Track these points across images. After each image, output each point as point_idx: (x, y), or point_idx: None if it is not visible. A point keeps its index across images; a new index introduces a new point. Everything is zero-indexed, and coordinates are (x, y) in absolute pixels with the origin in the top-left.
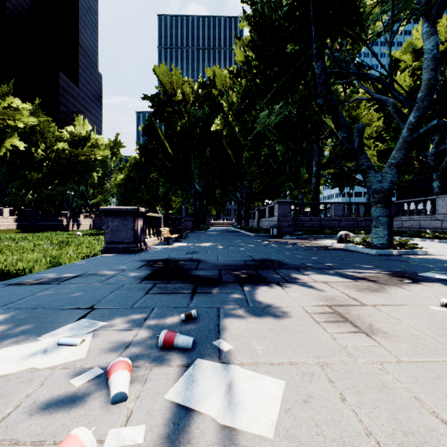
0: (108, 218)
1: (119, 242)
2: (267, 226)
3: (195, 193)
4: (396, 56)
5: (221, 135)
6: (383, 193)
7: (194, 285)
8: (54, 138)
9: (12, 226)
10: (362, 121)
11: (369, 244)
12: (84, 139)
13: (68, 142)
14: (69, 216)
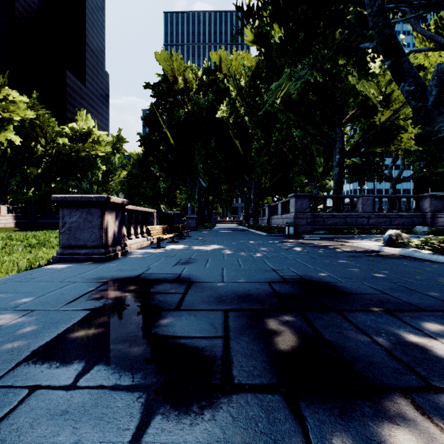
0: (64, 212)
1: (80, 246)
2: (279, 224)
3: (200, 188)
4: None
5: (228, 124)
6: None
7: (141, 409)
8: (55, 133)
9: (10, 224)
10: (397, 97)
11: None
12: (86, 134)
13: (69, 138)
14: None
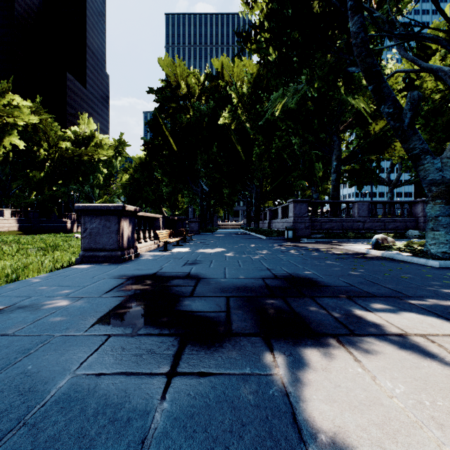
0: (86, 219)
1: (100, 249)
2: (279, 228)
3: (202, 192)
4: None
5: (229, 130)
6: (445, 184)
7: (178, 342)
8: (58, 137)
9: (13, 228)
10: None
11: (423, 252)
12: (88, 138)
13: (72, 141)
14: (73, 218)
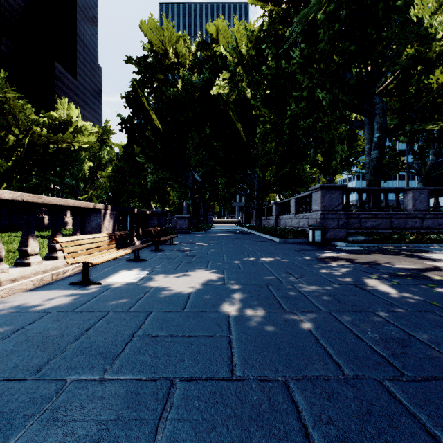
0: None
1: None
2: (293, 226)
3: (193, 182)
4: None
5: (227, 103)
6: None
7: None
8: (31, 122)
9: None
10: None
11: None
12: (66, 123)
13: (47, 127)
14: None
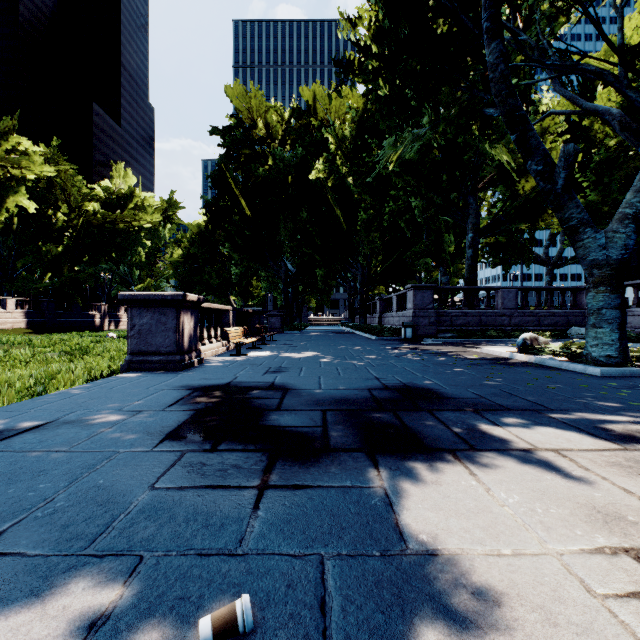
0: (133, 312)
1: (152, 352)
2: (394, 324)
3: (286, 274)
4: (593, 63)
5: (325, 187)
6: (610, 266)
7: (268, 458)
8: (82, 196)
9: (19, 324)
10: None
11: (582, 357)
12: (125, 197)
13: (102, 202)
14: (104, 310)
